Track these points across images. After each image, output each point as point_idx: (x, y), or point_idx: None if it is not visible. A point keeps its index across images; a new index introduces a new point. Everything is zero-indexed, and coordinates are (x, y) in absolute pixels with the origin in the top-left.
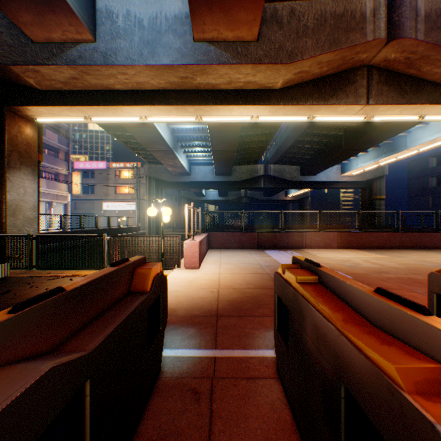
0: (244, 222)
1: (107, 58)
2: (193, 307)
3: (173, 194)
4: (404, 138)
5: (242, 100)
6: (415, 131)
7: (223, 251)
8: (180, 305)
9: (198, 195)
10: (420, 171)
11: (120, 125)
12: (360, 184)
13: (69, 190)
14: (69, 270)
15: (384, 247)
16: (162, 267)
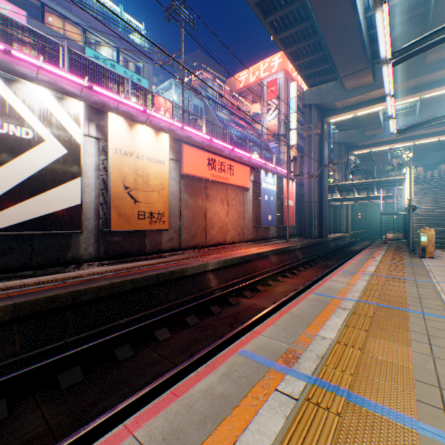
0: None
1: (386, 136)
2: None
3: None
4: None
5: (432, 136)
6: None
7: None
8: None
9: None
10: None
11: None
12: None
13: None
14: None
15: None
16: None
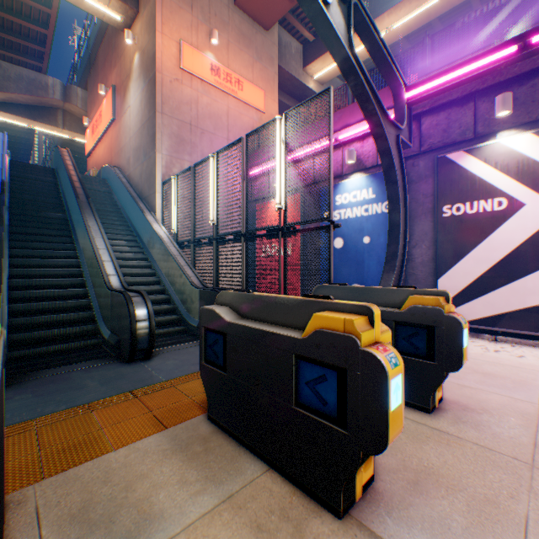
0: None
1: None
2: None
3: None
4: None
5: None
6: None
7: None
8: None
9: None
10: None
11: None
12: None
13: None
14: None
15: None
16: None
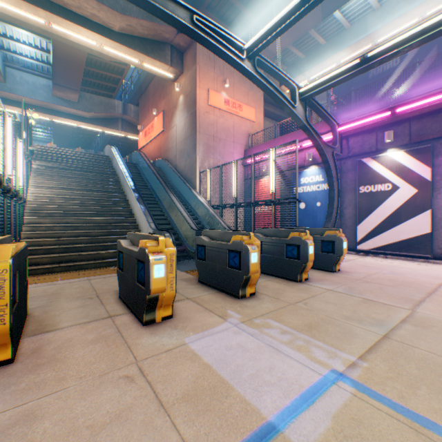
0: None
1: (12, 91)
2: None
3: None
4: None
5: (73, 118)
6: None
7: None
8: None
9: None
10: None
11: None
12: None
13: None
14: None
15: None
16: None
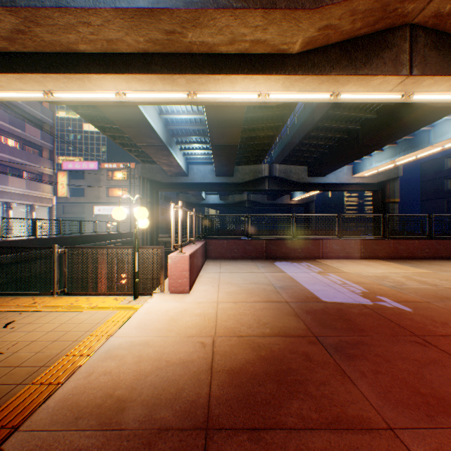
0: (249, 228)
1: None
2: (163, 396)
3: (172, 198)
4: (427, 133)
5: (248, 67)
6: (440, 125)
7: (224, 264)
8: (139, 388)
9: (197, 198)
10: (434, 173)
11: (104, 114)
12: (372, 186)
13: (54, 192)
14: (3, 297)
15: (415, 258)
16: (136, 292)
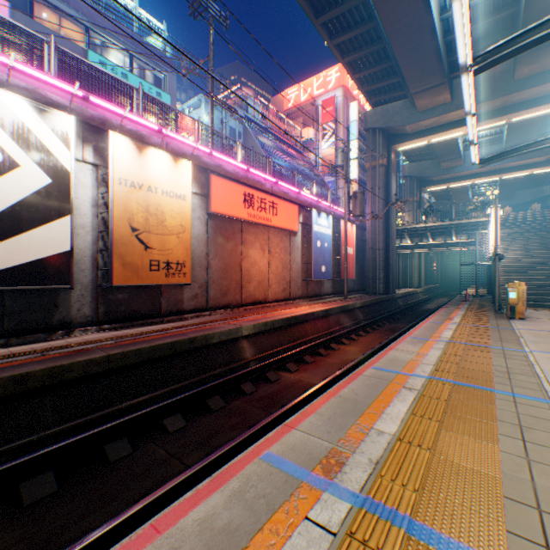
0: None
1: (467, 169)
2: None
3: None
4: None
5: (522, 169)
6: None
7: None
8: None
9: None
10: None
11: None
12: None
13: None
14: None
15: None
16: None
